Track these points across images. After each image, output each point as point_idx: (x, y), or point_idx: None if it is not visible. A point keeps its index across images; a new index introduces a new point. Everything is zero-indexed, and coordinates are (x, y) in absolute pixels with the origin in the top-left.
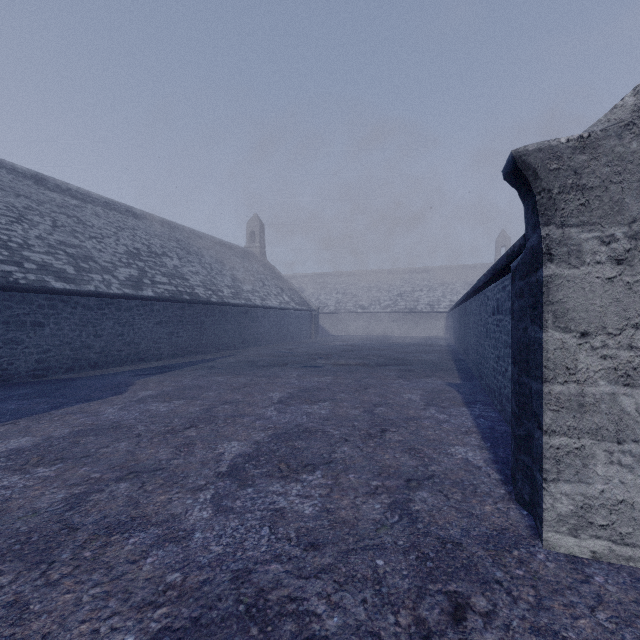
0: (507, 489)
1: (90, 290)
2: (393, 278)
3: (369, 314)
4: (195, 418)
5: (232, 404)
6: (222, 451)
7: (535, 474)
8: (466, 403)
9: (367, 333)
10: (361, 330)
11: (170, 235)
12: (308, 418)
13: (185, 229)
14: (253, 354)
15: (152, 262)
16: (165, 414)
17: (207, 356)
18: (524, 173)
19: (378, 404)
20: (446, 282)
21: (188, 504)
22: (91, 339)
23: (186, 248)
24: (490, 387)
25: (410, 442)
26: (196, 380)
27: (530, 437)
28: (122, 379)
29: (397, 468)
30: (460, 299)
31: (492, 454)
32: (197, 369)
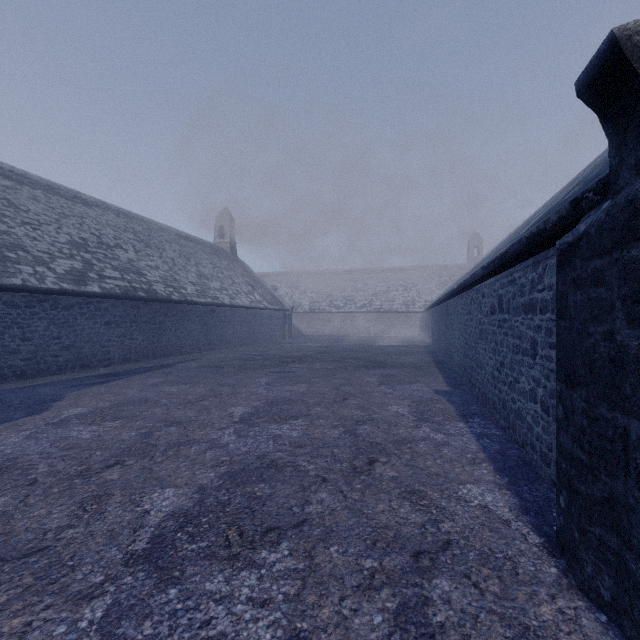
0: (559, 565)
1: (15, 284)
2: (368, 277)
3: (344, 314)
4: (125, 449)
5: (181, 425)
6: (148, 508)
7: (637, 572)
8: (462, 417)
9: (342, 333)
10: (336, 330)
11: (127, 226)
12: (275, 444)
13: (145, 220)
14: (219, 357)
15: (101, 254)
16: (86, 443)
17: (166, 360)
18: (635, 66)
19: (361, 421)
20: (421, 282)
21: (56, 638)
22: (17, 343)
23: (145, 240)
24: (487, 397)
25: (408, 480)
26: (144, 391)
27: (616, 504)
28: (51, 392)
29: (397, 530)
30: (441, 298)
31: (516, 496)
32: (150, 377)
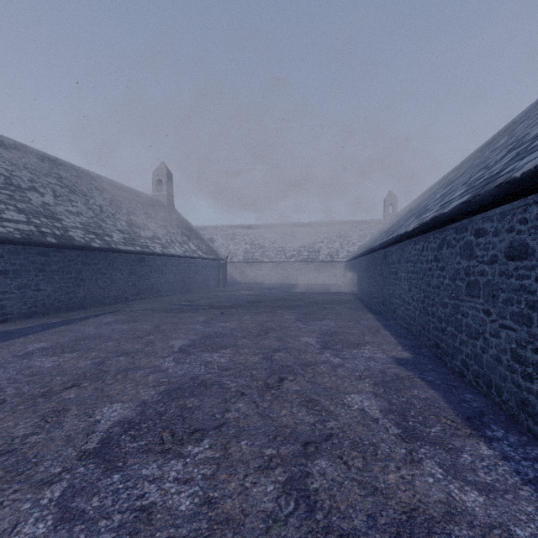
0: None
1: None
2: (297, 231)
3: (275, 263)
4: None
5: None
6: None
7: None
8: (469, 423)
9: (273, 281)
10: (268, 278)
11: (50, 171)
12: None
13: (75, 168)
14: (143, 309)
15: (6, 195)
16: None
17: (81, 313)
18: None
19: (311, 441)
20: (343, 235)
21: None
22: None
23: (70, 186)
24: (494, 383)
25: None
26: None
27: None
28: None
29: None
30: (378, 246)
31: None
32: (37, 339)
